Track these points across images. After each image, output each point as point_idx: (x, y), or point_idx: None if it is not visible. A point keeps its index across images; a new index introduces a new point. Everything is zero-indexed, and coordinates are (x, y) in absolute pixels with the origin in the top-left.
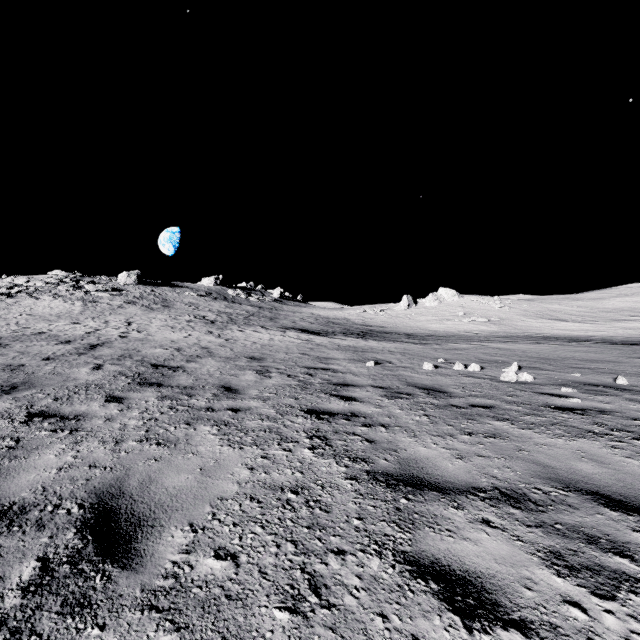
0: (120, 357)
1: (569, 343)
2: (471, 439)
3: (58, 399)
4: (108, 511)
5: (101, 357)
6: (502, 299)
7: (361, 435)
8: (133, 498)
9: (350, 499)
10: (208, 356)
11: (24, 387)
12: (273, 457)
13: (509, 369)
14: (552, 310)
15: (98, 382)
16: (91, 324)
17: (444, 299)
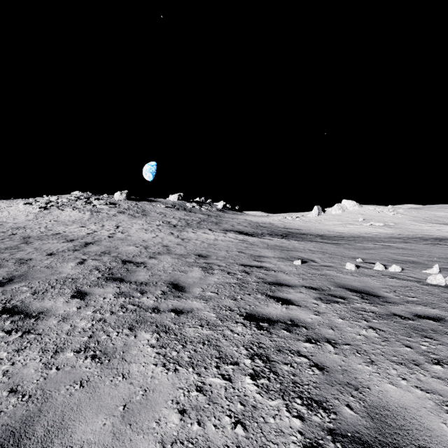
0: (101, 253)
1: None
2: (447, 373)
3: (35, 293)
4: None
5: (88, 253)
6: (394, 208)
7: (308, 356)
8: None
9: None
10: (166, 253)
11: (18, 280)
12: (209, 390)
13: (430, 271)
14: (438, 216)
15: (75, 276)
16: (92, 227)
17: (346, 208)
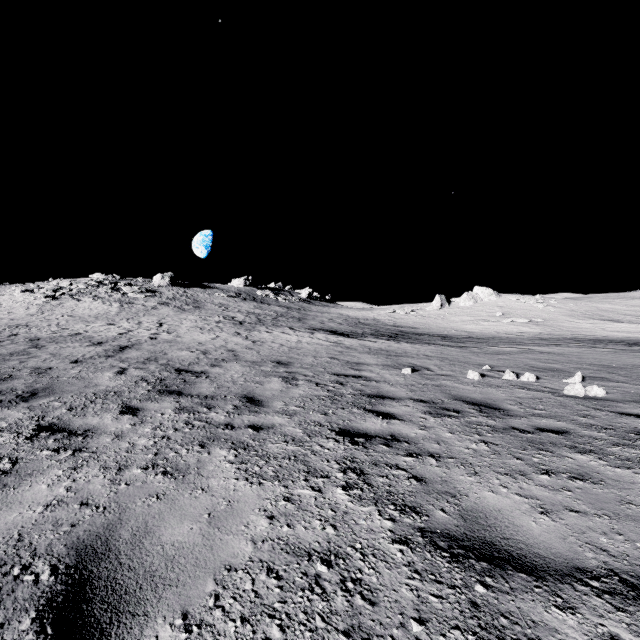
0: (146, 360)
1: (630, 347)
2: (552, 481)
3: (72, 409)
4: (84, 581)
5: (127, 360)
6: (545, 298)
7: (406, 469)
8: (119, 560)
9: (403, 580)
10: (233, 360)
11: (44, 394)
12: (298, 500)
13: (571, 380)
14: (603, 310)
15: (118, 389)
16: (125, 325)
17: (480, 298)
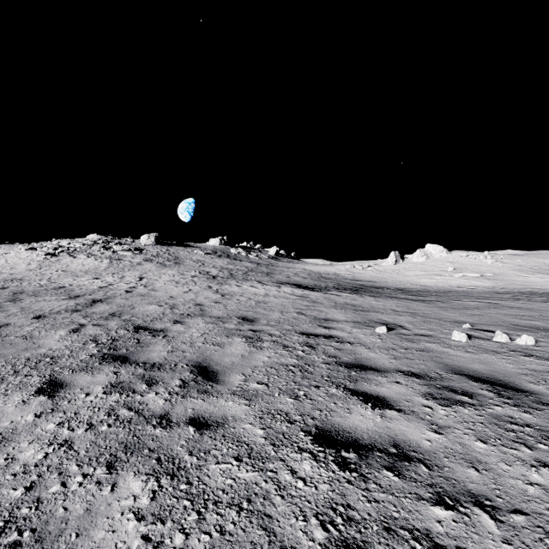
0: (109, 315)
1: None
2: None
3: None
4: None
5: (91, 315)
6: (492, 254)
7: None
8: None
9: None
10: (198, 315)
11: None
12: None
13: None
14: None
15: (58, 353)
16: (108, 279)
17: (431, 255)
